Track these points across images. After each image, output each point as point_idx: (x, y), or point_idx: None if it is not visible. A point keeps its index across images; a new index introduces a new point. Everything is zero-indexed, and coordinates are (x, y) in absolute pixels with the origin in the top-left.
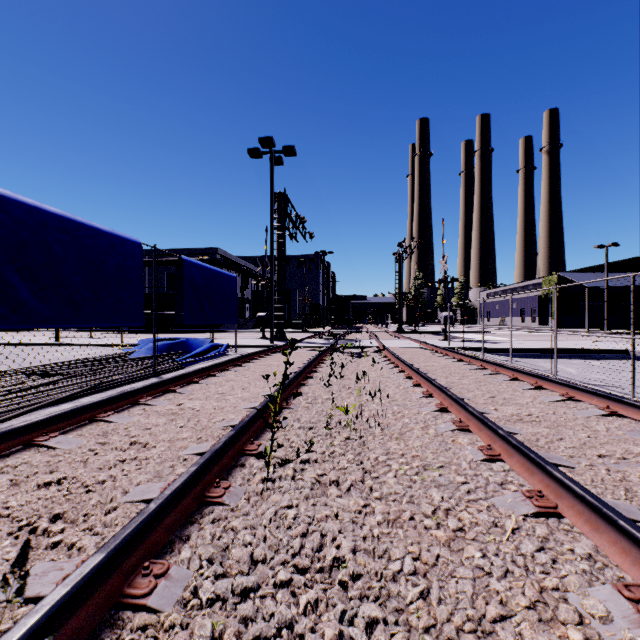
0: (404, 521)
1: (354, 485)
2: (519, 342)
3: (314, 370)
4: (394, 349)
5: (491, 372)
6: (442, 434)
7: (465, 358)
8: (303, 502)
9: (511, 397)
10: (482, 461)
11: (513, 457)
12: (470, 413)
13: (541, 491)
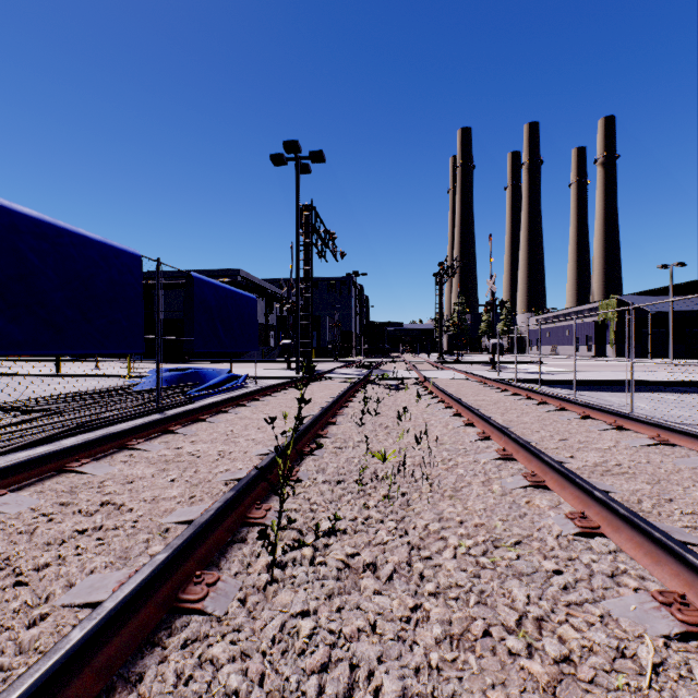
0: (475, 638)
1: (398, 572)
2: (578, 373)
3: (344, 405)
4: (436, 381)
5: (555, 408)
6: (511, 492)
7: (521, 391)
8: (324, 605)
9: (587, 440)
10: (575, 536)
11: (621, 532)
12: (546, 464)
13: (685, 596)
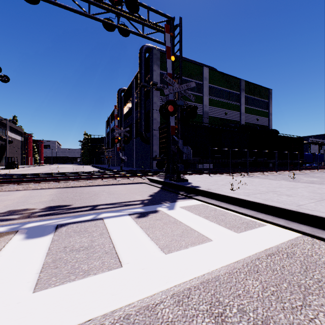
0: None
1: None
2: None
3: None
4: None
5: None
6: None
7: None
8: None
9: None
10: None
11: None
12: None
13: None
